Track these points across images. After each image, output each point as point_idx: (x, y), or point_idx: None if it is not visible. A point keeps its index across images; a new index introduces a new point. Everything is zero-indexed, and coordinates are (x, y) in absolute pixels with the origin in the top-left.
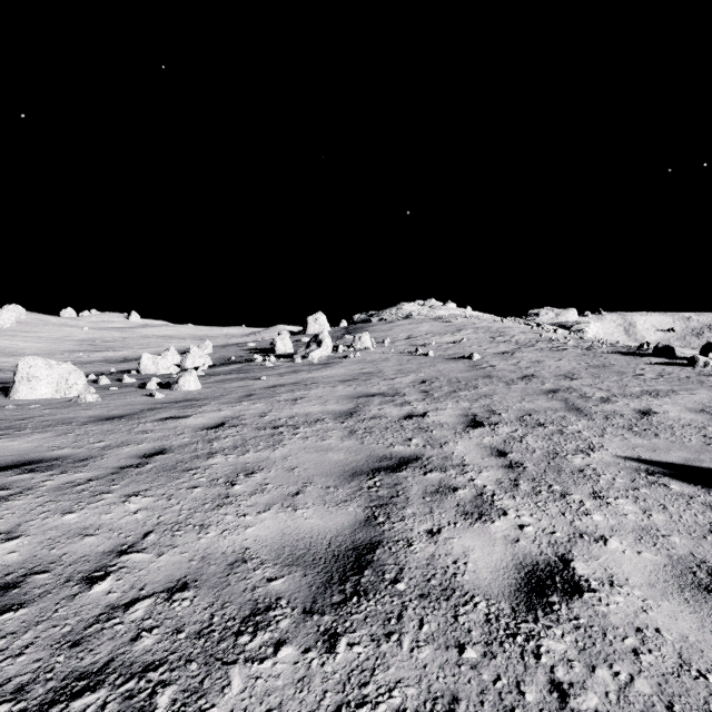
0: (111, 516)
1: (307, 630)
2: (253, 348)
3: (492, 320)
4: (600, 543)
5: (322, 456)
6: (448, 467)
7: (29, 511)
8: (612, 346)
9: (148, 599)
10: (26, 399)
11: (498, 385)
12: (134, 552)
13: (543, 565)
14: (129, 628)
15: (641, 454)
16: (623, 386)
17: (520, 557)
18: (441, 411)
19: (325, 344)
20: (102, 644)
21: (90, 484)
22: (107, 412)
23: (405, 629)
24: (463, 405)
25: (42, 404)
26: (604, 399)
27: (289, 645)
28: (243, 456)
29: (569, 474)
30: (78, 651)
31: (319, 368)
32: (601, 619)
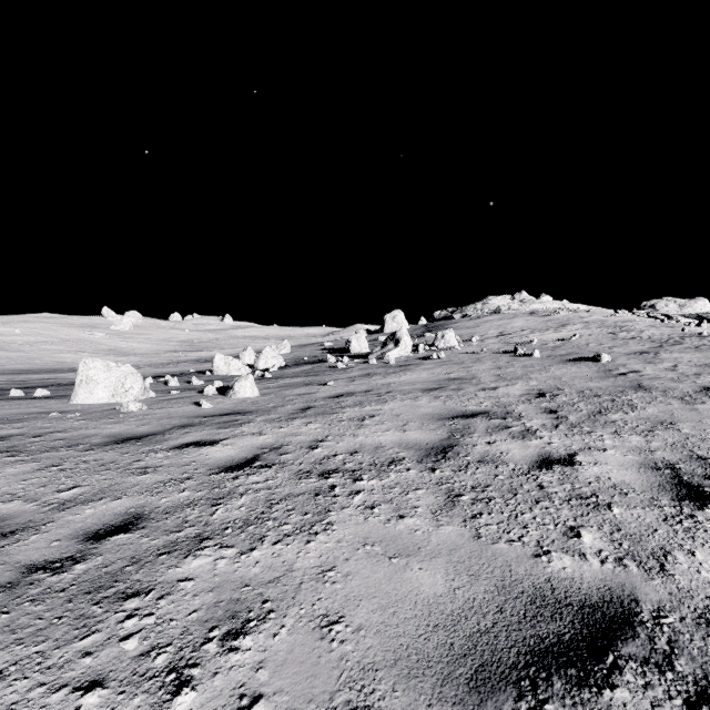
0: None
1: None
2: (328, 348)
3: (603, 313)
4: None
5: (396, 577)
6: None
7: None
8: None
9: None
10: (82, 404)
11: (671, 403)
12: None
13: None
14: None
15: None
16: None
17: None
18: (598, 452)
19: (403, 343)
20: None
21: None
22: (134, 428)
23: None
24: (632, 441)
25: (87, 412)
26: None
27: None
28: (246, 556)
29: None
30: None
31: (396, 371)
32: None
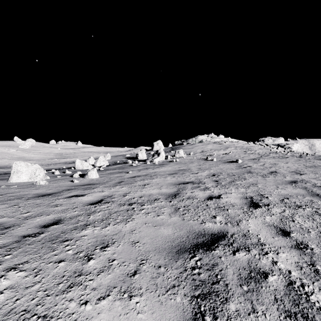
0: None
1: None
2: (128, 157)
3: (243, 143)
4: None
5: (156, 231)
6: (250, 246)
7: None
8: (312, 155)
9: None
10: (15, 182)
11: (258, 177)
12: None
13: None
14: None
15: None
16: None
17: None
18: (229, 194)
19: (161, 155)
20: None
21: None
22: (45, 191)
23: None
24: (241, 190)
25: (19, 185)
26: None
27: None
28: (104, 229)
29: None
30: None
31: (158, 167)
32: None
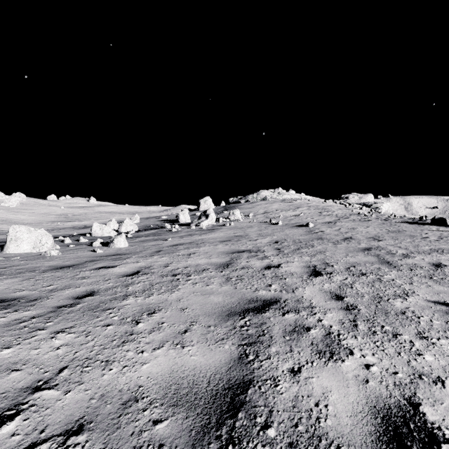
0: (38, 352)
1: None
2: (165, 219)
3: (319, 201)
4: (439, 385)
5: (205, 299)
6: (300, 309)
7: None
8: (401, 218)
9: (45, 443)
10: (13, 253)
11: (328, 244)
12: (46, 388)
13: (395, 409)
14: None
15: (445, 299)
16: (416, 245)
17: (372, 400)
18: (290, 263)
19: (210, 217)
20: None
21: (31, 321)
22: (62, 262)
23: None
24: (305, 259)
25: (22, 256)
26: (405, 255)
27: None
28: (148, 298)
29: (394, 316)
30: None
31: (207, 233)
32: None
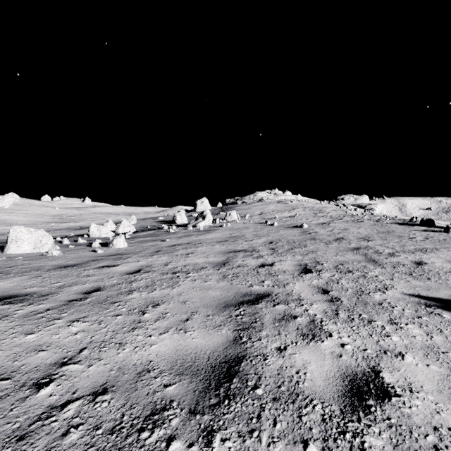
0: (59, 336)
1: (191, 427)
2: (162, 220)
3: (314, 203)
4: (399, 358)
5: (204, 293)
6: (290, 301)
7: (3, 332)
8: (393, 219)
9: (78, 400)
10: (14, 254)
11: (320, 244)
12: (71, 363)
13: (360, 375)
14: (62, 424)
15: (420, 292)
16: (402, 245)
17: (343, 369)
18: (283, 262)
19: (207, 218)
20: (41, 439)
21: (47, 312)
22: (65, 262)
23: (263, 427)
24: (298, 258)
25: (24, 257)
26: (391, 254)
27: (178, 440)
28: (151, 293)
29: (372, 306)
30: (22, 444)
31: (204, 233)
32: (406, 419)
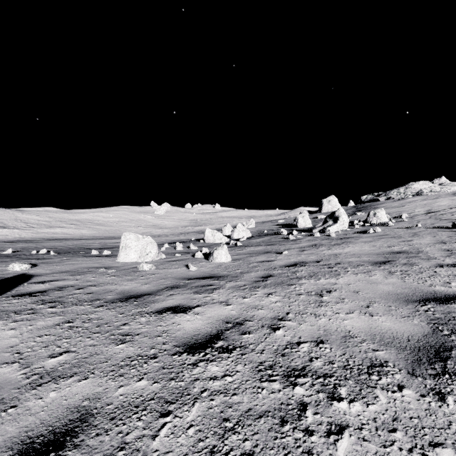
0: None
1: None
2: (281, 224)
3: None
4: None
5: None
6: None
7: None
8: None
9: None
10: (122, 262)
11: None
12: None
13: None
14: None
15: None
16: None
17: None
18: None
19: (341, 220)
20: None
21: None
22: (139, 286)
23: None
24: None
25: (120, 268)
26: None
27: None
28: None
29: None
30: None
31: (339, 243)
32: None
